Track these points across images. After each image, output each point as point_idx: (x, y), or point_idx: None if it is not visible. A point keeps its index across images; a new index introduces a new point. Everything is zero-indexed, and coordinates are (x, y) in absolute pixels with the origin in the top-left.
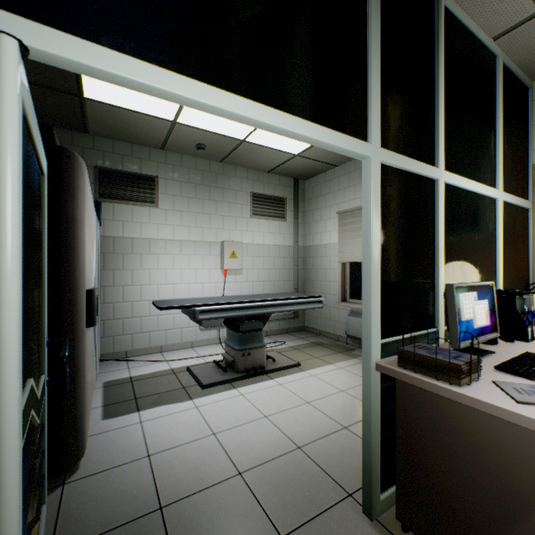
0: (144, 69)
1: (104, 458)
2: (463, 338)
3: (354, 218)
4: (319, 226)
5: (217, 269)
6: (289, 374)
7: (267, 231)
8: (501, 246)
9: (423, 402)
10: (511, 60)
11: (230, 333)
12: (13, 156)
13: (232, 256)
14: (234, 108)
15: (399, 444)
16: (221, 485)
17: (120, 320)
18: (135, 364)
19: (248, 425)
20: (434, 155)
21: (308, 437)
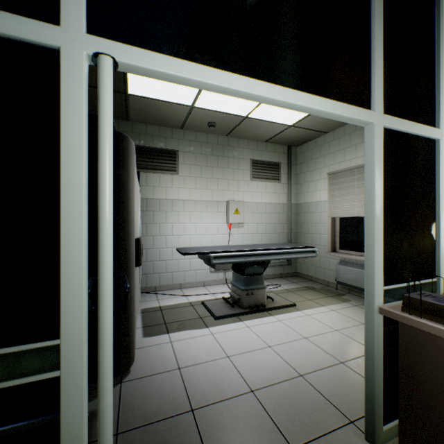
0: (193, 69)
1: (147, 366)
2: None
3: (343, 178)
4: (310, 185)
5: (223, 223)
6: (286, 313)
7: (264, 191)
8: None
9: (429, 346)
10: None
11: (236, 275)
12: (110, 142)
13: (236, 212)
14: (259, 91)
15: (403, 382)
16: (237, 398)
17: (151, 262)
18: (162, 296)
19: (255, 352)
20: (434, 116)
21: (308, 367)
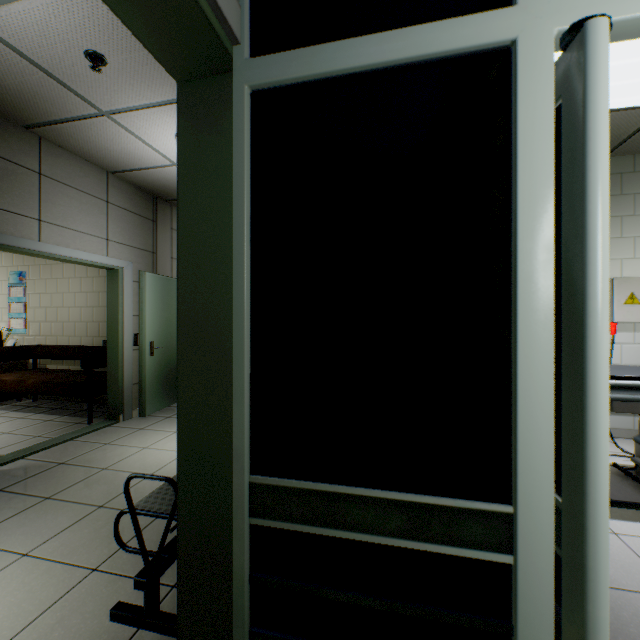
0: None
1: None
2: None
3: None
4: None
5: None
6: None
7: None
8: None
9: None
10: None
11: None
12: (605, 172)
13: (629, 301)
14: None
15: None
16: None
17: None
18: None
19: None
20: None
21: None
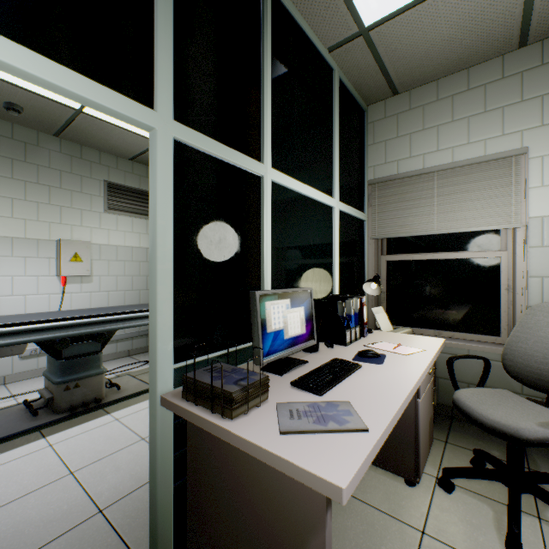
0: None
1: None
2: (269, 352)
3: None
4: None
5: (51, 276)
6: (135, 404)
7: (129, 230)
8: (337, 253)
9: (209, 439)
10: (347, 79)
11: (50, 360)
12: None
13: (75, 259)
14: None
15: (191, 493)
16: None
17: None
18: None
19: (36, 493)
20: (260, 149)
21: (122, 491)
